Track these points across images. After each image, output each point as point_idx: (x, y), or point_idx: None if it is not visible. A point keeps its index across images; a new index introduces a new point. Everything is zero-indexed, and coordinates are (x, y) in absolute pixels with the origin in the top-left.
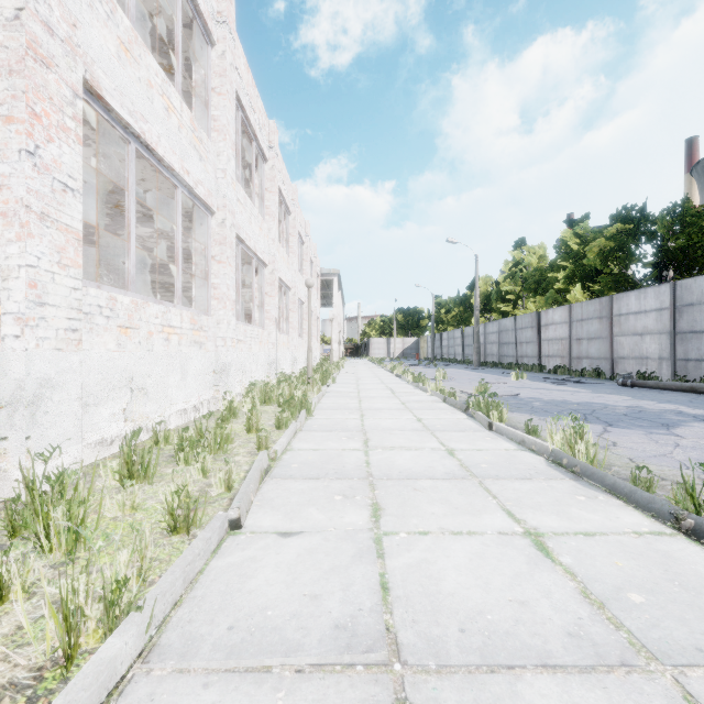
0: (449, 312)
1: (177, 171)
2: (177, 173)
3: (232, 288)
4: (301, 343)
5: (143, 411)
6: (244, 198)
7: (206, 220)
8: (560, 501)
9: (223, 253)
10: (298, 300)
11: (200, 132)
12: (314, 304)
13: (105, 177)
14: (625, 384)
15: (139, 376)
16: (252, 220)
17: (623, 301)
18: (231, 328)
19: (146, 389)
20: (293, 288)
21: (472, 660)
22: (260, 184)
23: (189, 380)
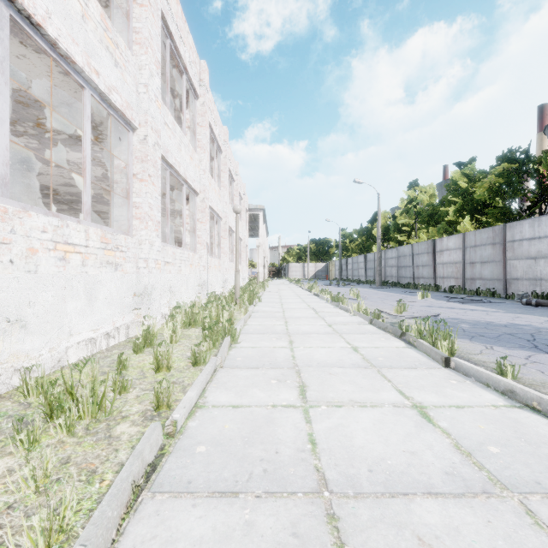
0: (353, 242)
1: (80, 65)
2: (80, 67)
3: (156, 209)
4: (232, 266)
5: (18, 349)
6: (173, 124)
7: (126, 136)
8: None
9: (145, 171)
10: (229, 229)
11: (116, 35)
12: (243, 233)
13: (10, 83)
14: (529, 303)
15: (10, 305)
16: (182, 148)
17: (516, 229)
18: (155, 249)
19: (25, 321)
20: (224, 218)
21: None
22: (192, 119)
23: (99, 304)
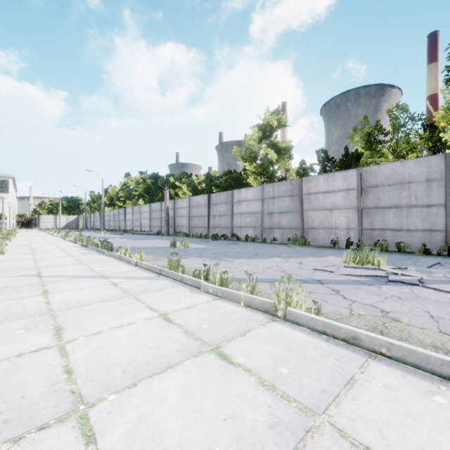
0: (96, 203)
1: None
2: None
3: None
4: None
5: None
6: None
7: None
8: (62, 243)
9: None
10: None
11: None
12: None
13: None
14: (132, 233)
15: None
16: None
17: (143, 208)
18: None
19: None
20: None
21: (38, 246)
22: None
23: None
